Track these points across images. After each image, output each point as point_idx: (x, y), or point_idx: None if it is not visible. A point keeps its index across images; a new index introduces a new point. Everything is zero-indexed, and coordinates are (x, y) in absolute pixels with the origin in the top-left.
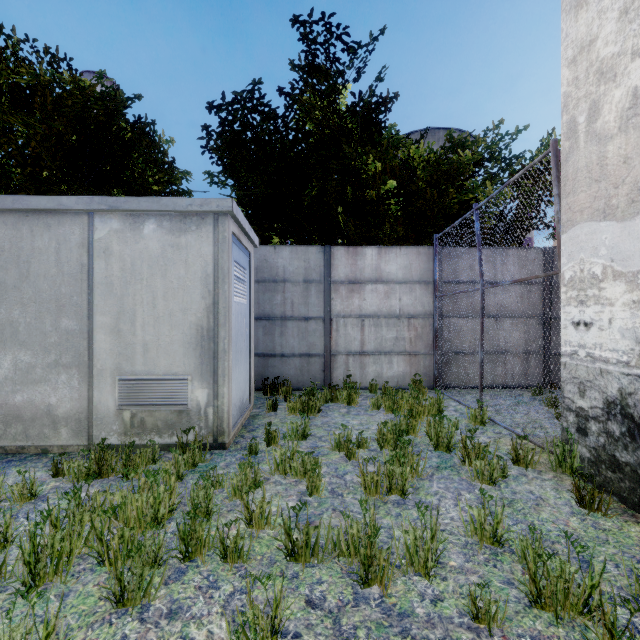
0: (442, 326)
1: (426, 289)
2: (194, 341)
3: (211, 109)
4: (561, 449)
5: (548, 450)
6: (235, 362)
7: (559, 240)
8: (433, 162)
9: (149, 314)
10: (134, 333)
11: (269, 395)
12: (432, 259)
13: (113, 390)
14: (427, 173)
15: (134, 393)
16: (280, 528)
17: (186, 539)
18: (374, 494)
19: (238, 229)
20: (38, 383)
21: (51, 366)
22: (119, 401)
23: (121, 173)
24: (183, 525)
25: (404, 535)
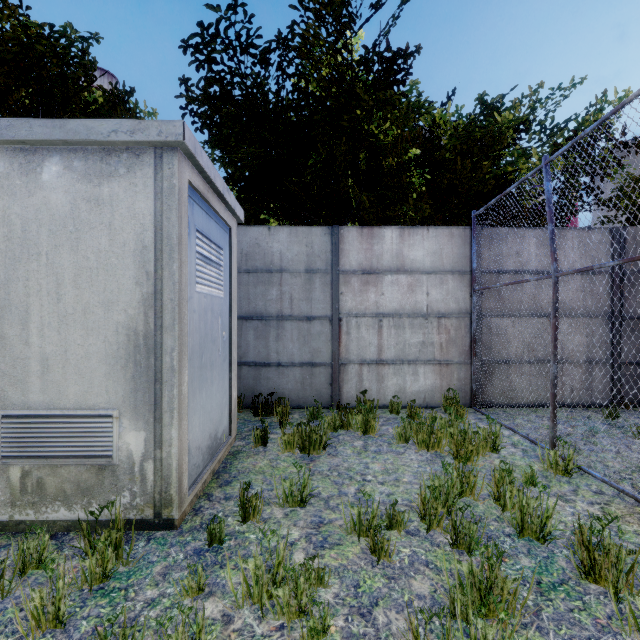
0: (481, 328)
1: (461, 281)
2: (123, 354)
3: (186, 49)
4: None
5: None
6: (199, 383)
7: None
8: (463, 129)
9: (51, 310)
10: (26, 341)
11: (261, 416)
12: (468, 242)
13: None
14: (456, 141)
15: (26, 438)
16: None
17: None
18: None
19: (204, 183)
20: None
21: None
22: (2, 451)
23: None
24: None
25: None
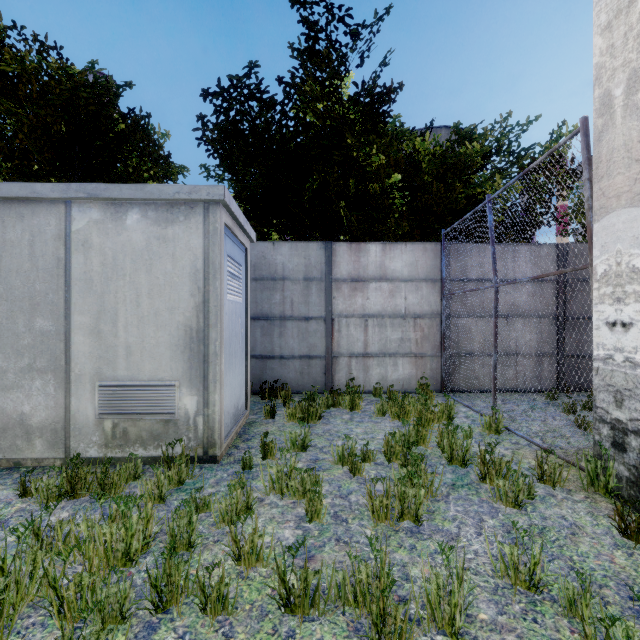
0: (450, 326)
1: (433, 287)
2: (182, 343)
3: (206, 97)
4: (593, 465)
5: (578, 467)
6: (228, 366)
7: (590, 230)
8: (439, 155)
9: (132, 313)
10: (116, 334)
11: (267, 399)
12: (439, 256)
13: (93, 397)
14: (433, 166)
15: (116, 401)
16: (274, 566)
17: (159, 586)
18: (383, 520)
19: (232, 221)
20: (10, 390)
21: (24, 371)
22: (99, 409)
23: (113, 166)
24: (160, 561)
25: (424, 584)
